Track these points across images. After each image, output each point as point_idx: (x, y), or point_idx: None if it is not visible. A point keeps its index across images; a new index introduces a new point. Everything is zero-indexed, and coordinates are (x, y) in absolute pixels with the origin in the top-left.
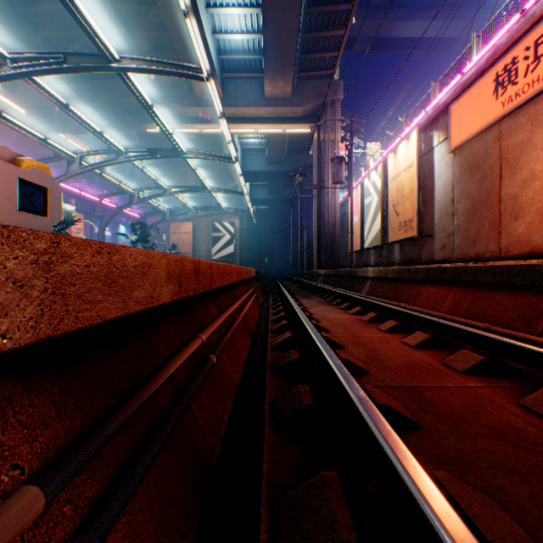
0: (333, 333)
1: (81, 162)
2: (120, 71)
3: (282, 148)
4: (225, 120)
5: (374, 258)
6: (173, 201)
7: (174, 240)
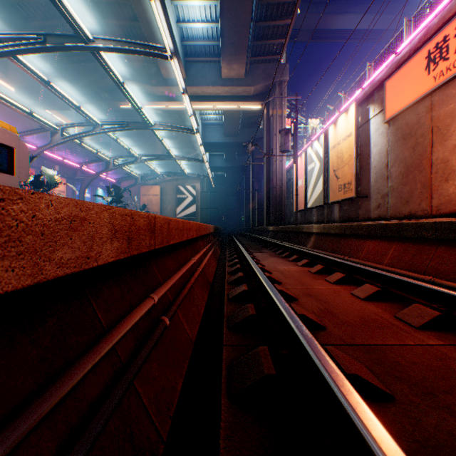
0: (285, 285)
1: (62, 133)
2: (94, 50)
3: (237, 122)
4: (187, 96)
5: (316, 216)
6: (144, 168)
7: (144, 201)
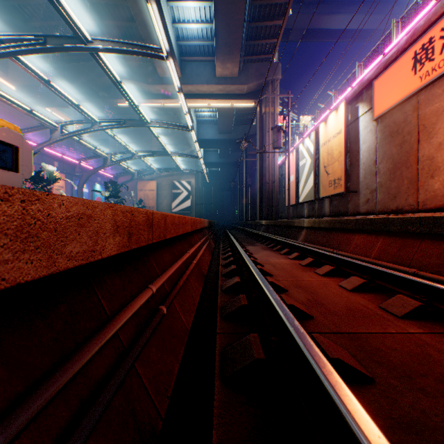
0: (277, 277)
1: (61, 130)
2: (93, 51)
3: (231, 119)
4: (182, 94)
5: (307, 211)
6: (140, 164)
7: (141, 196)
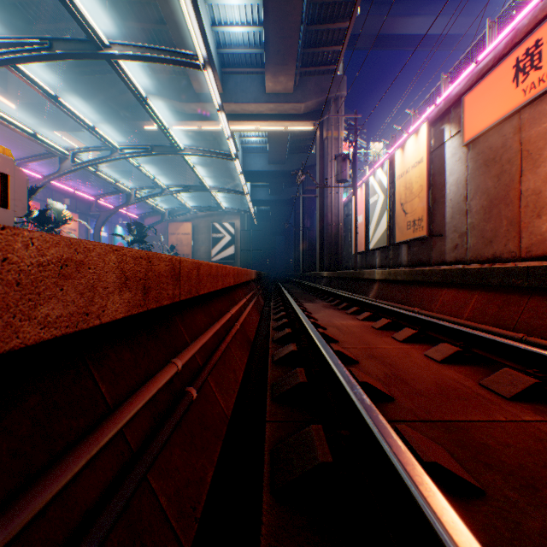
0: (343, 344)
1: (73, 159)
2: (111, 58)
3: (284, 146)
4: (223, 114)
5: (380, 259)
6: (172, 201)
7: (173, 241)
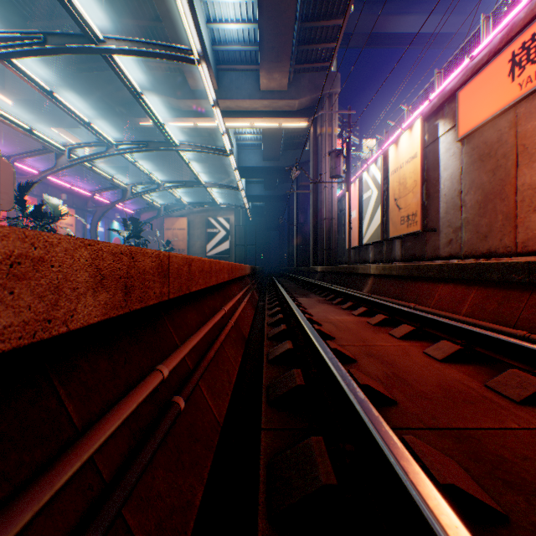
0: (340, 341)
1: (69, 155)
2: (105, 53)
3: (278, 143)
4: (218, 109)
5: (373, 254)
6: (168, 197)
7: (168, 236)
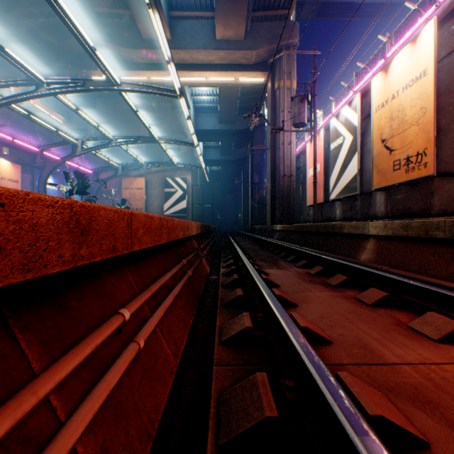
0: None
1: None
2: None
3: (234, 104)
4: (157, 14)
5: (341, 211)
6: (126, 157)
7: (126, 196)
